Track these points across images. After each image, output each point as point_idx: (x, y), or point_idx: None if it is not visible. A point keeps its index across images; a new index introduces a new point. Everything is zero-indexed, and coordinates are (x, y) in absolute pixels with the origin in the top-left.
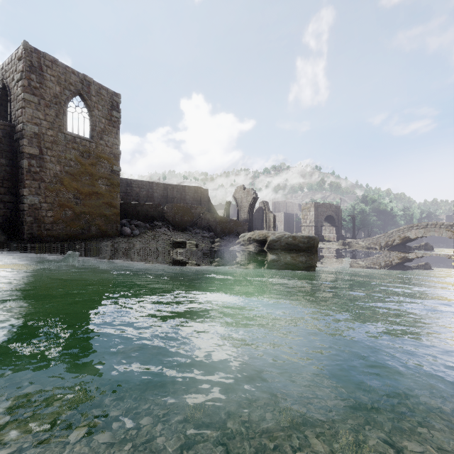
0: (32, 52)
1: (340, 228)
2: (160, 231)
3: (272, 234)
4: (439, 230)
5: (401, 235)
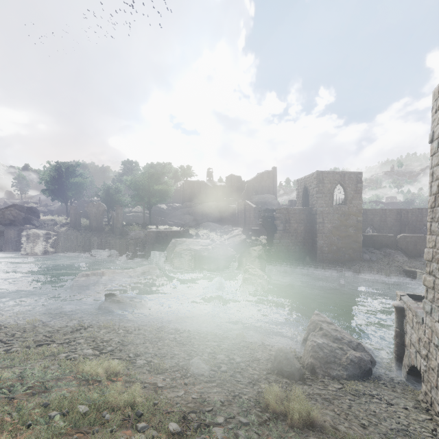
0: (319, 174)
1: None
2: (393, 258)
3: None
4: None
5: None
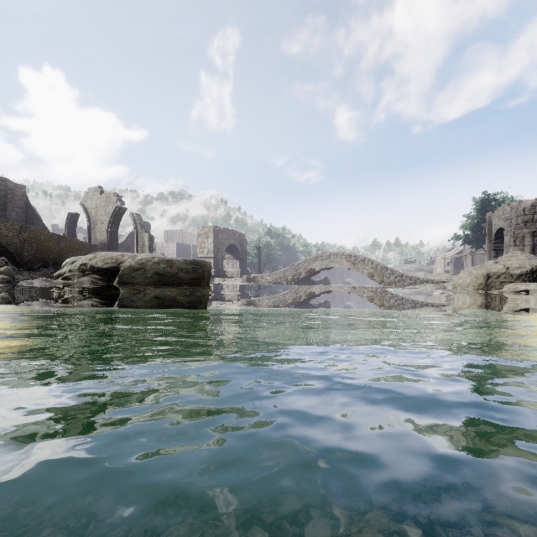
0: None
1: (244, 262)
2: None
3: (131, 257)
4: (340, 260)
5: (307, 267)
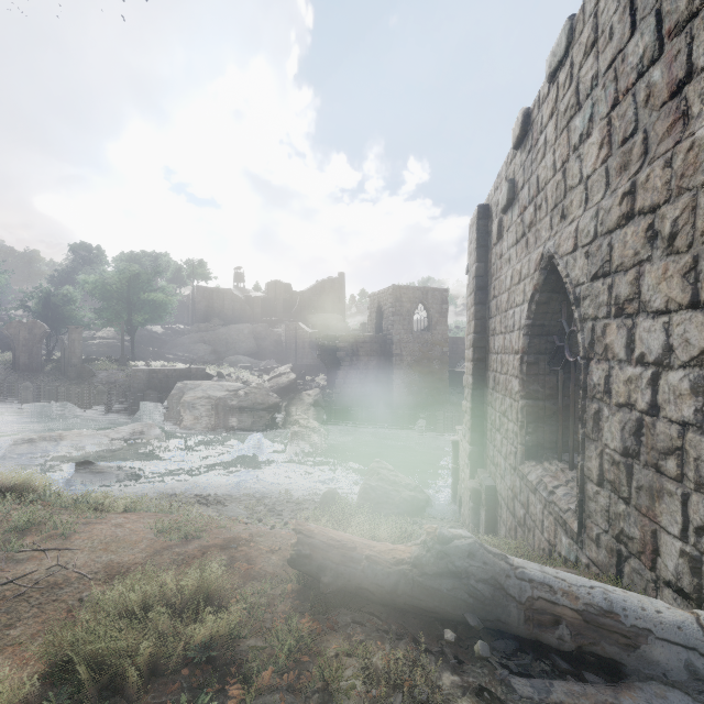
0: (397, 289)
1: None
2: None
3: None
4: None
5: None
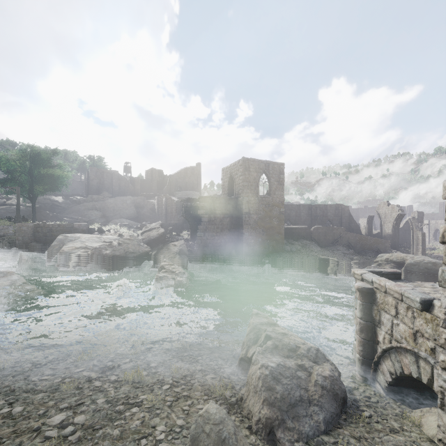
0: (246, 161)
1: None
2: (309, 248)
3: (410, 258)
4: None
5: None
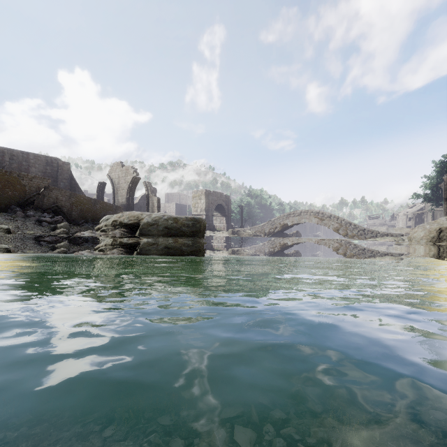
0: None
1: (229, 218)
2: None
3: (148, 215)
4: (310, 217)
5: (282, 223)
